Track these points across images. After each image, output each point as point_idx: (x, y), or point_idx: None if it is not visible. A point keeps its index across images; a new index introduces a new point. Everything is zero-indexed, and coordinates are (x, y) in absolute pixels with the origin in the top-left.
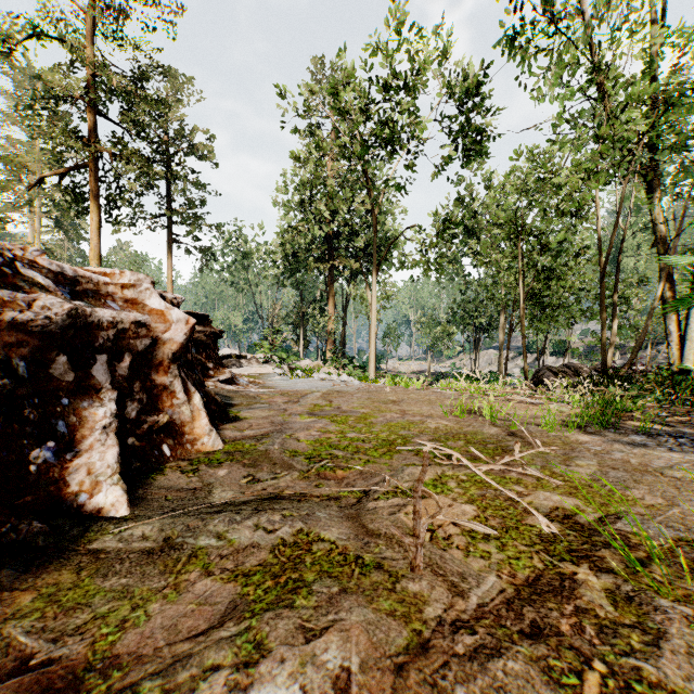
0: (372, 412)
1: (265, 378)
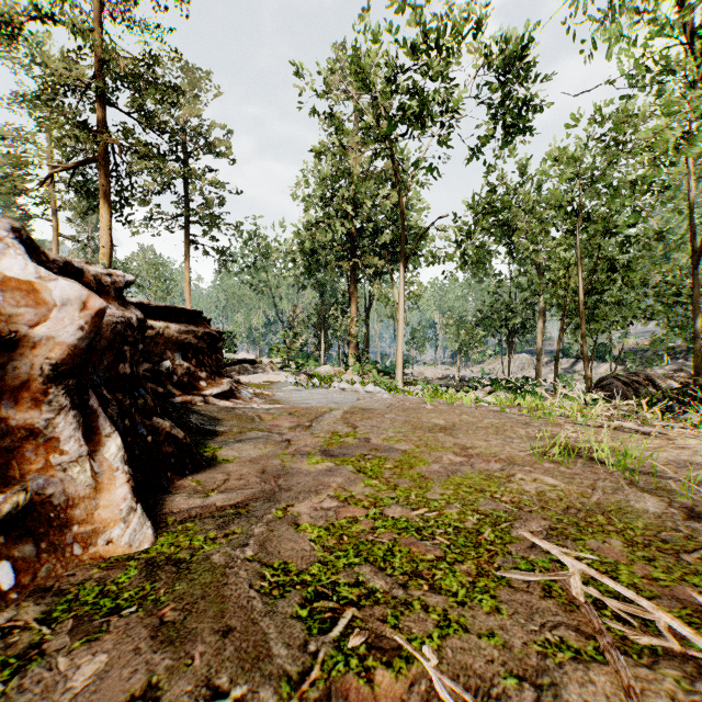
0: (417, 450)
1: (276, 389)
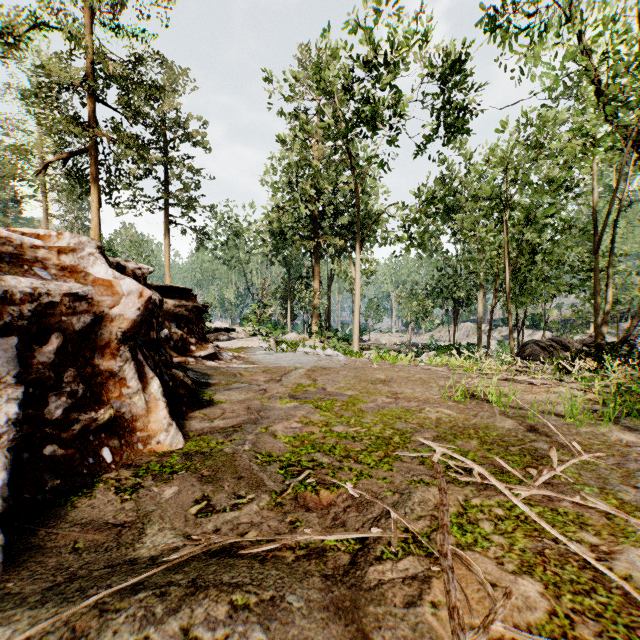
0: (360, 395)
1: (250, 352)
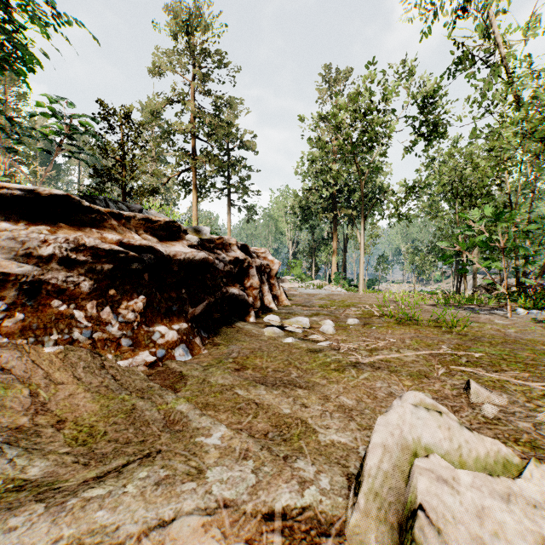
0: (346, 300)
1: (295, 289)
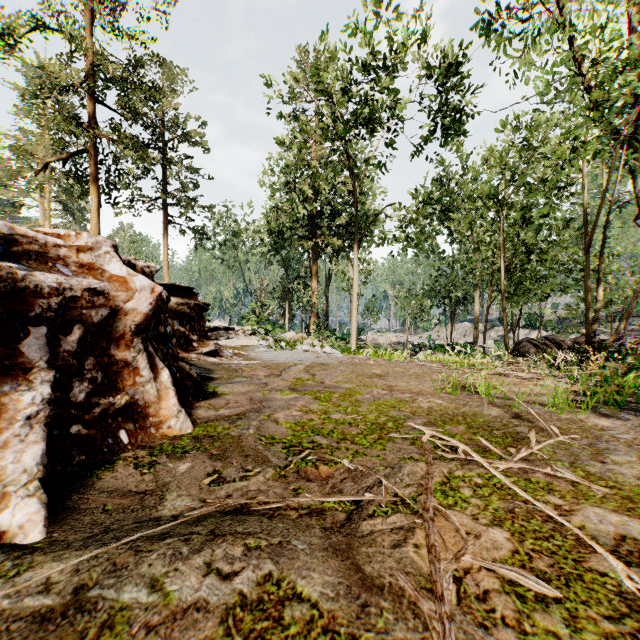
0: (357, 388)
1: (250, 350)
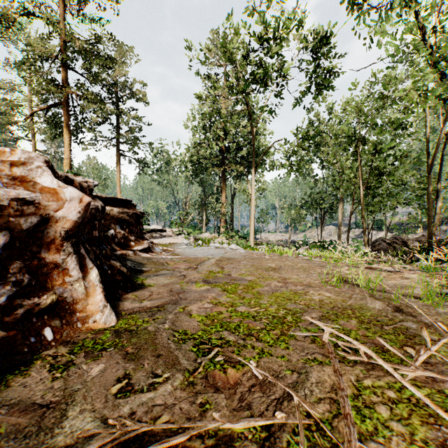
0: (257, 280)
1: (175, 247)
